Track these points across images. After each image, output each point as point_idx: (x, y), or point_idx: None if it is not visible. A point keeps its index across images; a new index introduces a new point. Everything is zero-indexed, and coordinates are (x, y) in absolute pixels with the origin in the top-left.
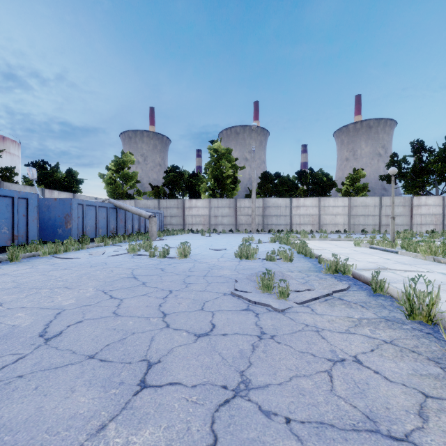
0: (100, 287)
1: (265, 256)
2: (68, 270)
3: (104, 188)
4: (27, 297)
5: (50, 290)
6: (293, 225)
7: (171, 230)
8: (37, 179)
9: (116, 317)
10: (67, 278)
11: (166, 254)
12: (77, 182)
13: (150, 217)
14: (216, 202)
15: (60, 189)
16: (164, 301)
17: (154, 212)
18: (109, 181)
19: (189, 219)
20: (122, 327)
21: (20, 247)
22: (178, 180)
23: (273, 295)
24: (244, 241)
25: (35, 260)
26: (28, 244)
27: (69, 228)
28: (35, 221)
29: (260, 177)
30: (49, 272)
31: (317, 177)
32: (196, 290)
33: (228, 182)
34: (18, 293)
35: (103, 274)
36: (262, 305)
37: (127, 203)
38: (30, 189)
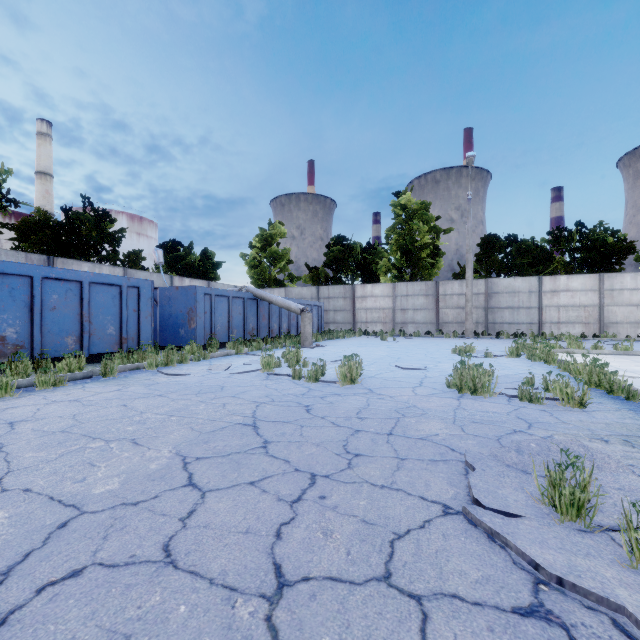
0: (185, 446)
1: (512, 387)
2: (163, 397)
3: (247, 273)
4: (56, 461)
5: (104, 444)
6: (545, 324)
7: (334, 331)
8: (169, 264)
9: (159, 570)
10: (148, 416)
11: (319, 376)
12: (213, 266)
13: (303, 312)
14: (404, 287)
15: (194, 277)
16: (290, 516)
17: (310, 304)
18: (252, 263)
19: (361, 315)
20: (151, 632)
21: (122, 355)
22: (346, 257)
23: (600, 538)
24: (456, 352)
25: (134, 376)
26: (136, 350)
27: (193, 328)
28: (148, 318)
29: (479, 244)
30: (134, 400)
31: (593, 237)
32: (370, 481)
33: (424, 255)
34: (53, 447)
35: (207, 411)
36: (589, 598)
37: (276, 293)
38: (157, 277)
